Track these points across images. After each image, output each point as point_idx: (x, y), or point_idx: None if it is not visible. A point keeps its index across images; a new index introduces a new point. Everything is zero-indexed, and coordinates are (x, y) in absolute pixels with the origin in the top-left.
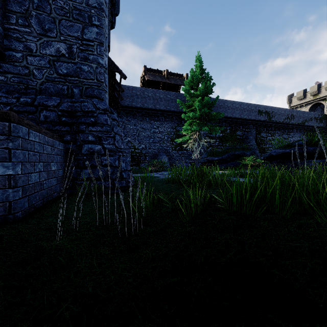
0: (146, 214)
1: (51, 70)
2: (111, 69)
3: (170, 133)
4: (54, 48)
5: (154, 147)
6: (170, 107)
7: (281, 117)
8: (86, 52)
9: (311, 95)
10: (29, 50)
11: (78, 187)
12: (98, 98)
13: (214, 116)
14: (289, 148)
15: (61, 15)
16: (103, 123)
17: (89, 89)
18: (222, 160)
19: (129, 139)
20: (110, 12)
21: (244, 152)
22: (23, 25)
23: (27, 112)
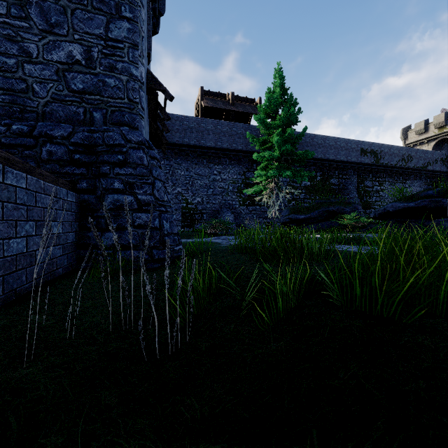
0: (198, 309)
1: (60, 85)
2: (151, 86)
3: (236, 181)
4: (65, 51)
5: (214, 201)
6: (237, 144)
7: (394, 159)
8: (112, 58)
9: (435, 128)
10: (27, 55)
11: (99, 259)
12: (130, 127)
13: (300, 157)
14: (414, 201)
15: (75, 3)
16: (136, 163)
17: (117, 113)
18: (310, 219)
19: (179, 189)
20: (150, 5)
21: (343, 208)
22: (18, 17)
23: (22, 146)
